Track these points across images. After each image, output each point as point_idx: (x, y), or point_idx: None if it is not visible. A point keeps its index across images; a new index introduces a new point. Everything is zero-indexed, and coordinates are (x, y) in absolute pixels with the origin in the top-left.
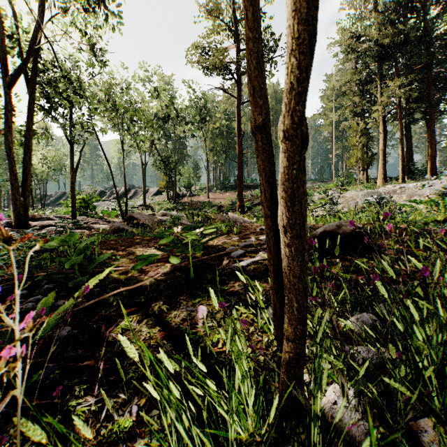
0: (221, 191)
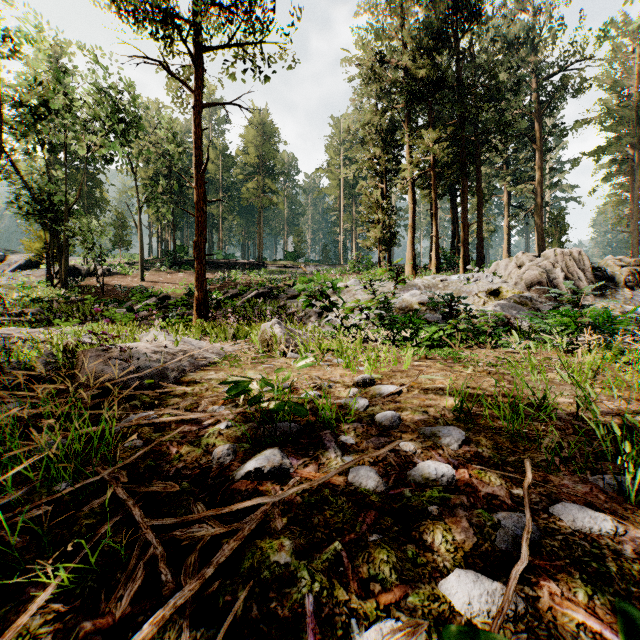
0: (169, 270)
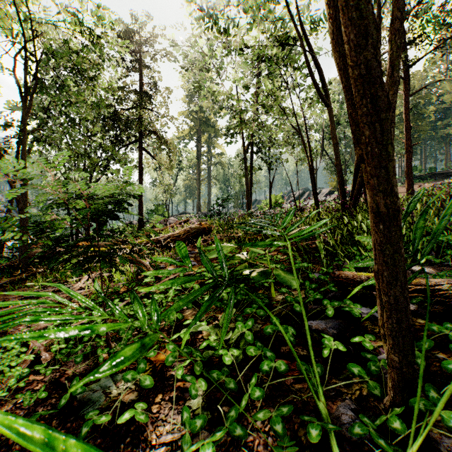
0: (403, 184)
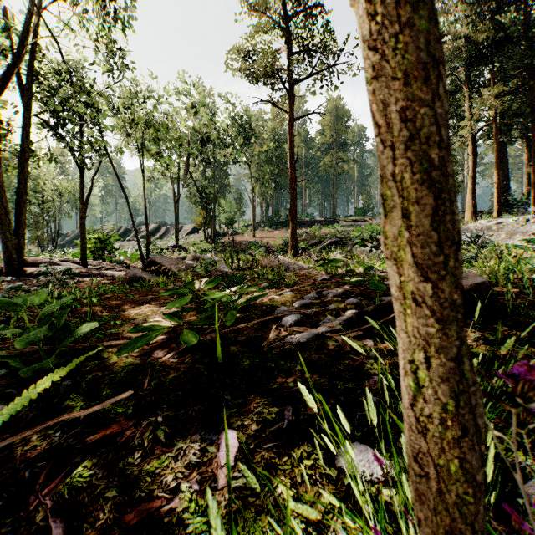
0: (269, 229)
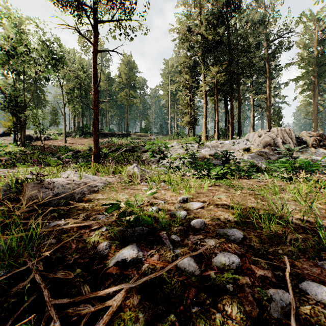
0: (80, 137)
